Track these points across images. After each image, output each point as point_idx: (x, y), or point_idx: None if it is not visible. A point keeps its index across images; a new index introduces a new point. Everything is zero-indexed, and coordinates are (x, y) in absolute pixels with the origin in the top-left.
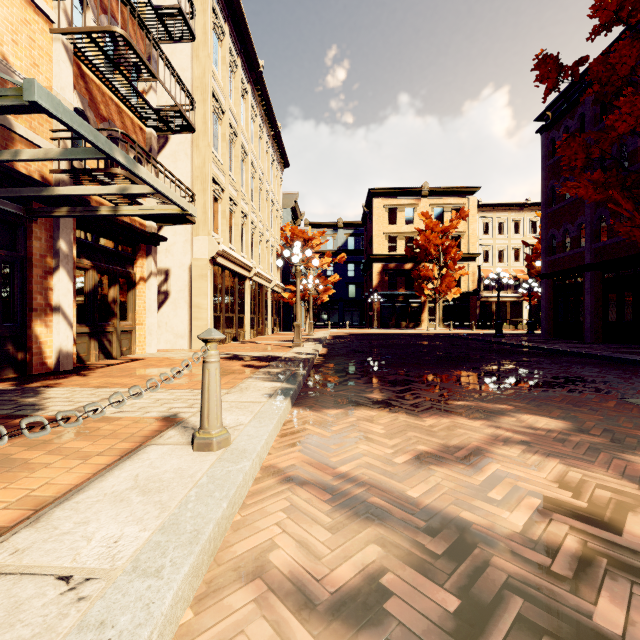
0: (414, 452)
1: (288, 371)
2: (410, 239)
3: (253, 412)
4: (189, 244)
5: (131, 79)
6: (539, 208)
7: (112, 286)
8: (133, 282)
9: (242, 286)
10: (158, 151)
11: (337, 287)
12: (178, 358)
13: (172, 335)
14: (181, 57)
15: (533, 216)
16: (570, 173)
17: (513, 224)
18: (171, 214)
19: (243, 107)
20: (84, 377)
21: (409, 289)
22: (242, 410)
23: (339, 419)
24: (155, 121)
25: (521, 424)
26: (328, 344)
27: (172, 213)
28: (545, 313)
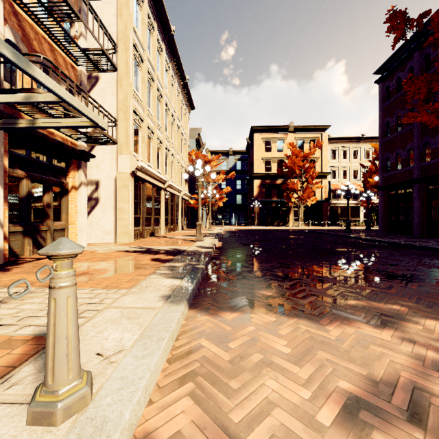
0: (338, 396)
1: (189, 266)
2: (280, 162)
3: (142, 325)
4: (114, 161)
5: (59, 19)
6: (371, 141)
7: (46, 193)
8: (66, 190)
9: (158, 194)
10: (90, 88)
11: (229, 196)
12: (101, 252)
13: (101, 232)
14: (108, 15)
15: (367, 146)
16: (413, 105)
17: (353, 152)
18: (83, 126)
19: (159, 60)
20: (4, 273)
21: (280, 198)
22: (131, 322)
23: (237, 328)
24: (84, 60)
25: (433, 335)
26: (223, 238)
27: (84, 125)
28: (381, 215)
